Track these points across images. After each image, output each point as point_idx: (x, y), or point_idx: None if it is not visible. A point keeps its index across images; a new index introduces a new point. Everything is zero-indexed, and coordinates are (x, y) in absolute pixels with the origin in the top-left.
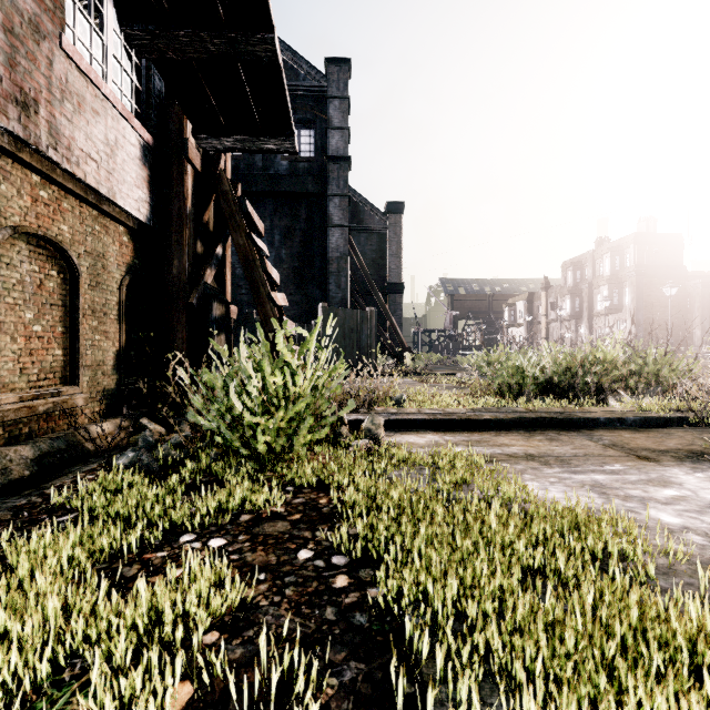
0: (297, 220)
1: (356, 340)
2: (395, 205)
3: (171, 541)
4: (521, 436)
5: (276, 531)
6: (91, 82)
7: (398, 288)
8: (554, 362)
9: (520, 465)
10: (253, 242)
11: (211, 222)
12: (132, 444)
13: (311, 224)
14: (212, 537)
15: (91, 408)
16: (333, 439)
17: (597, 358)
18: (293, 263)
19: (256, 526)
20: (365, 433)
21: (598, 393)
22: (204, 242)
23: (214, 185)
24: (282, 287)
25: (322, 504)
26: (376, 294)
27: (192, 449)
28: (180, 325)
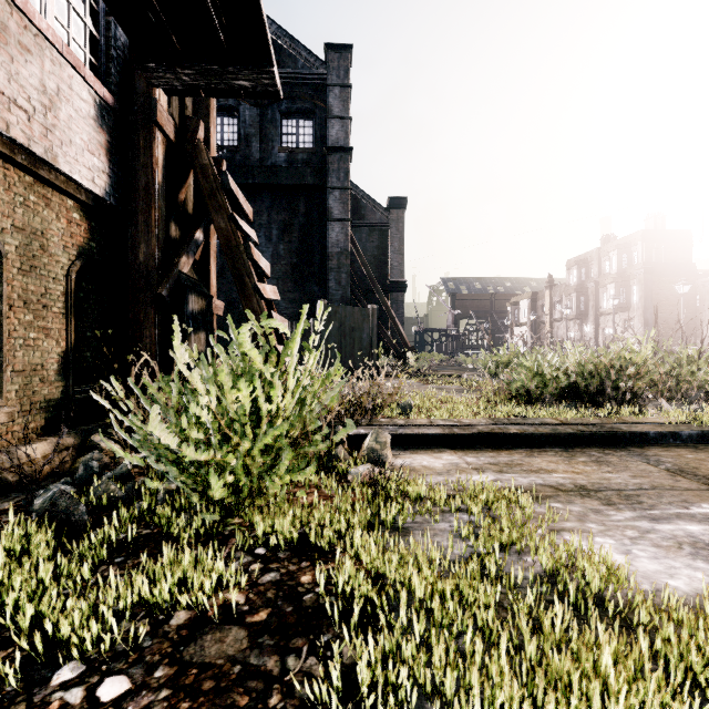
0: (296, 214)
1: (357, 339)
2: (397, 201)
3: (34, 685)
4: (560, 457)
5: (222, 656)
6: (17, 9)
7: (401, 286)
8: (578, 363)
9: (576, 505)
10: (236, 224)
11: (190, 203)
12: (74, 469)
13: (310, 218)
14: (109, 672)
15: (23, 424)
16: (327, 463)
17: (627, 360)
18: (291, 259)
19: (192, 641)
20: (368, 454)
21: (631, 399)
22: (181, 225)
23: (191, 158)
24: (280, 284)
25: (304, 585)
26: (378, 292)
27: (143, 481)
28: (147, 321)
